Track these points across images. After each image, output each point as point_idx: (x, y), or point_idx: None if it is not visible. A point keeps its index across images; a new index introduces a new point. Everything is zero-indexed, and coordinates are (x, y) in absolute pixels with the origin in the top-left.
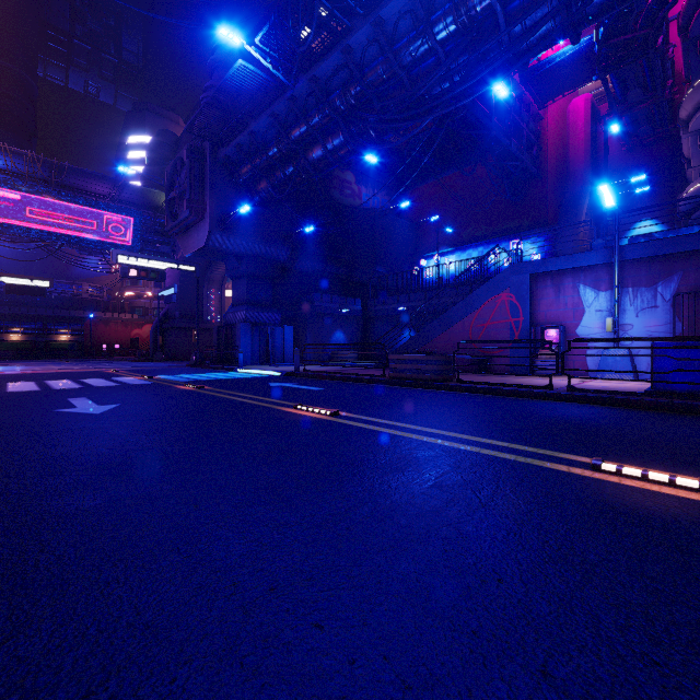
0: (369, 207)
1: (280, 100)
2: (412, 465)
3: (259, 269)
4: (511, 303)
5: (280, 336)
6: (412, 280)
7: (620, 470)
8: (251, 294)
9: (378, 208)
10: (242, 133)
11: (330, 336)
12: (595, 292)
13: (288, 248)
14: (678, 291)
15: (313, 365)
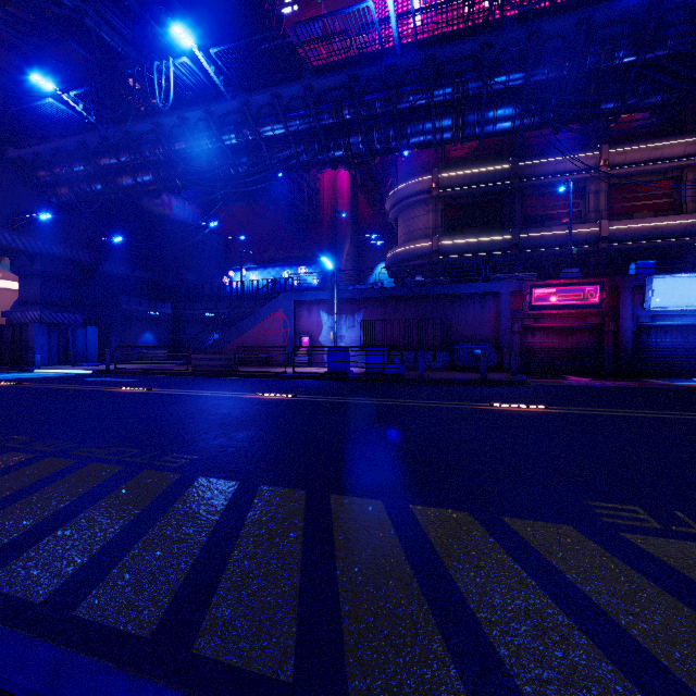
0: (180, 217)
1: (91, 134)
2: (187, 399)
3: (57, 270)
4: (283, 319)
5: (82, 337)
6: (222, 288)
7: (263, 395)
8: (46, 294)
9: (190, 219)
10: (43, 145)
11: (139, 337)
12: (328, 316)
13: (92, 252)
14: (364, 319)
15: (121, 364)
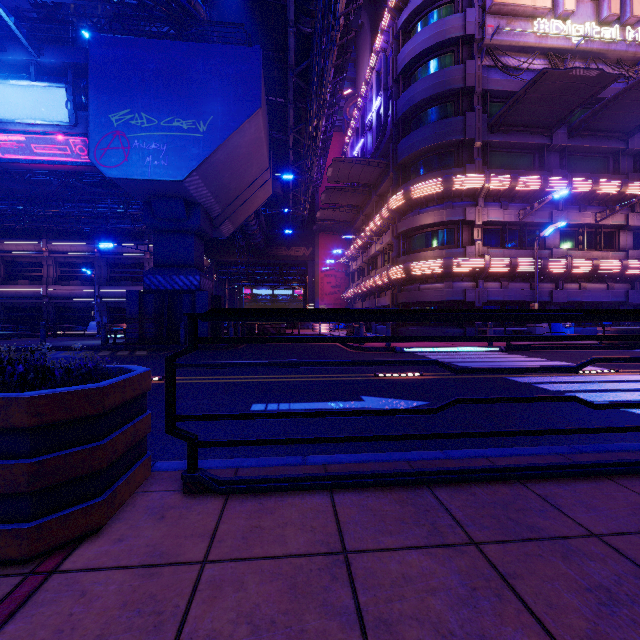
0: None
1: None
2: None
3: None
4: None
5: None
6: None
7: None
8: None
9: None
10: None
11: None
12: None
13: None
14: None
15: None
